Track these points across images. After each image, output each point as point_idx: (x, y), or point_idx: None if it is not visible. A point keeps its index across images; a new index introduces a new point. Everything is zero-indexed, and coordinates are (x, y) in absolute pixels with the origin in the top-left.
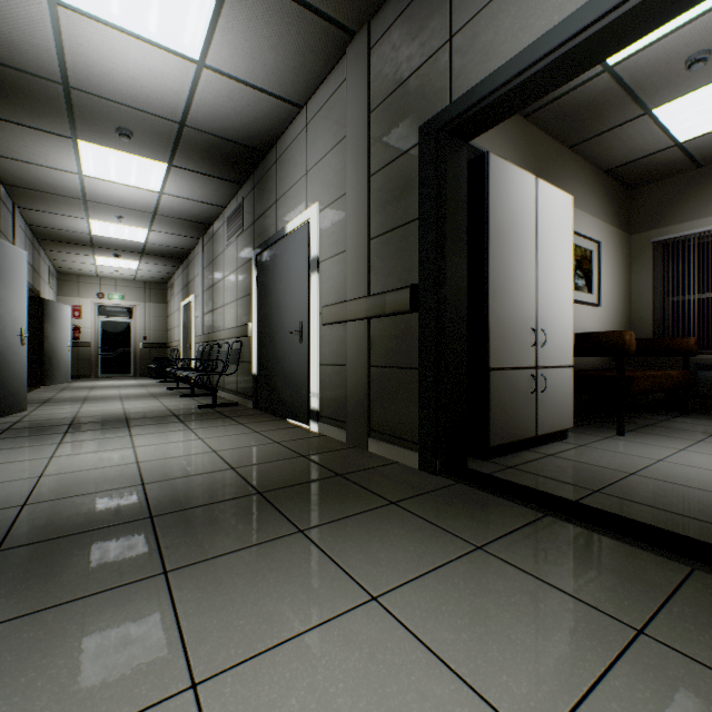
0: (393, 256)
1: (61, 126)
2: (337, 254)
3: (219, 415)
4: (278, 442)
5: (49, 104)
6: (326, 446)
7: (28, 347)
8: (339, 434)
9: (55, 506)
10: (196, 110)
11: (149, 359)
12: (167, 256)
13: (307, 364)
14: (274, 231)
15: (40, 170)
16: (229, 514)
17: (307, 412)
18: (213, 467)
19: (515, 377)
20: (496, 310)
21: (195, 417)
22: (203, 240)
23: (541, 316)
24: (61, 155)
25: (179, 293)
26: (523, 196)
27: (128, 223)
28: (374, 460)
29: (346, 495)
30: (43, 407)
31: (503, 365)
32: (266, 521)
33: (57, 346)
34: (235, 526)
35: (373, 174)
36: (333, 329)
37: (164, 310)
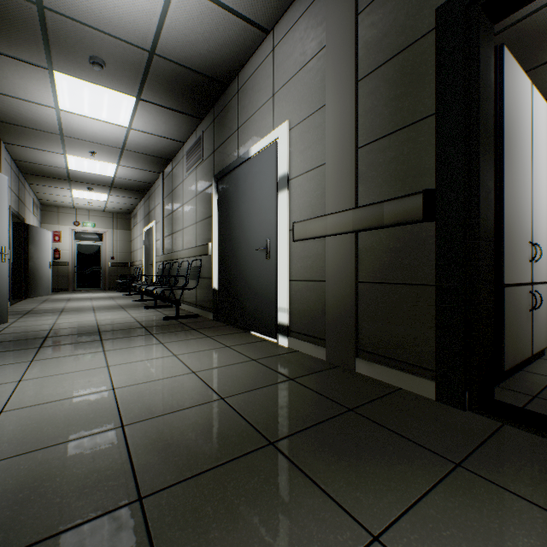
0: (391, 162)
1: (37, 54)
2: (312, 169)
3: (185, 327)
4: (255, 359)
5: (24, 28)
6: (307, 365)
7: (14, 265)
8: (316, 351)
9: (6, 473)
10: (166, 36)
11: (116, 276)
12: (132, 189)
13: (275, 280)
14: (235, 157)
15: (20, 104)
16: (249, 492)
17: (275, 326)
18: (199, 397)
19: (519, 294)
20: (508, 221)
21: (163, 329)
22: (163, 174)
23: (534, 229)
24: (39, 87)
25: (141, 221)
26: (524, 100)
27: (99, 158)
28: (372, 385)
29: (385, 448)
30: (24, 319)
31: (512, 281)
32: (309, 510)
33: (39, 264)
34: (269, 525)
35: (361, 78)
36: (306, 245)
37: (128, 236)
